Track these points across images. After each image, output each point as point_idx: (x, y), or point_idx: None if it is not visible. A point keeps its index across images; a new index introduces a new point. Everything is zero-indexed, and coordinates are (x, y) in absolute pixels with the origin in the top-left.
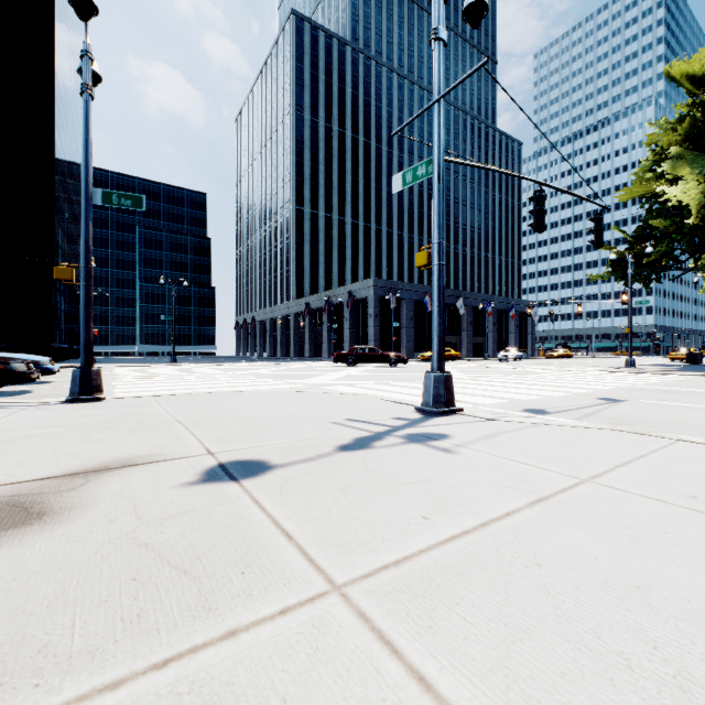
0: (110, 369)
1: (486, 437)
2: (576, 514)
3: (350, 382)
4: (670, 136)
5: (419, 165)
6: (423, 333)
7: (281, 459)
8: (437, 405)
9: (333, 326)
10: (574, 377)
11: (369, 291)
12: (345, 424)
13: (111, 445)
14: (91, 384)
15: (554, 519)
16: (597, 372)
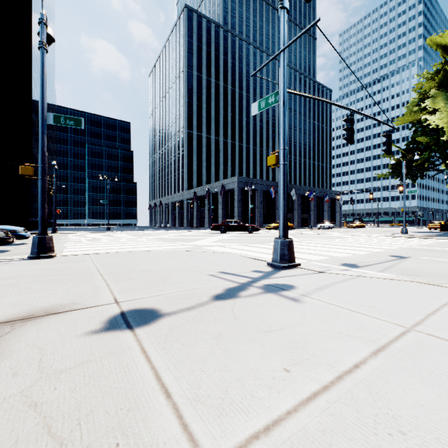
0: (66, 235)
1: (322, 288)
2: (415, 366)
3: (222, 244)
4: (430, 83)
5: (269, 96)
6: (269, 211)
7: (169, 308)
8: (283, 262)
9: (211, 207)
10: (369, 240)
11: (234, 184)
12: (218, 276)
13: (44, 295)
14: (46, 246)
15: (398, 371)
16: (384, 237)
